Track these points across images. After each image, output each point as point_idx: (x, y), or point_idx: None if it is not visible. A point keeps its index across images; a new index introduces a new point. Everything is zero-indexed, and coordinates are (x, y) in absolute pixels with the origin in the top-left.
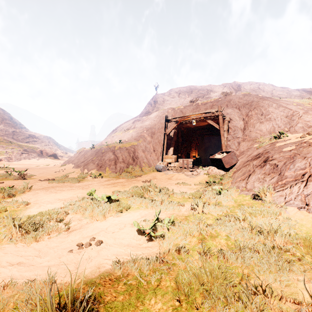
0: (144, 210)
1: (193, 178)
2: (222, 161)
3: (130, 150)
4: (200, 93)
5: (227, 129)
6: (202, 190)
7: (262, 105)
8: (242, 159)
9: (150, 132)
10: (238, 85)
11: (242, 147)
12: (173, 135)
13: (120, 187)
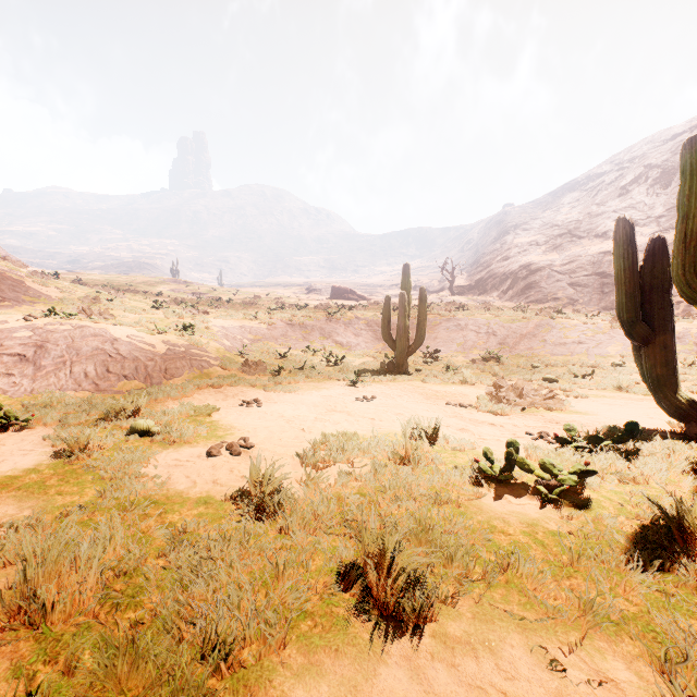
0: None
1: None
2: None
3: None
4: None
5: None
6: None
7: None
8: None
9: None
10: None
11: None
12: None
13: None
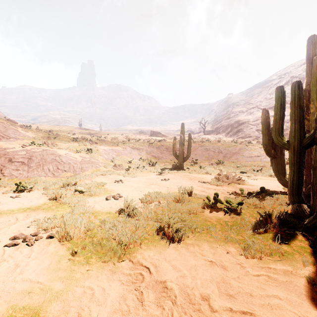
0: None
1: None
2: None
3: None
4: None
5: None
6: None
7: None
8: None
9: None
10: None
11: None
12: None
13: None
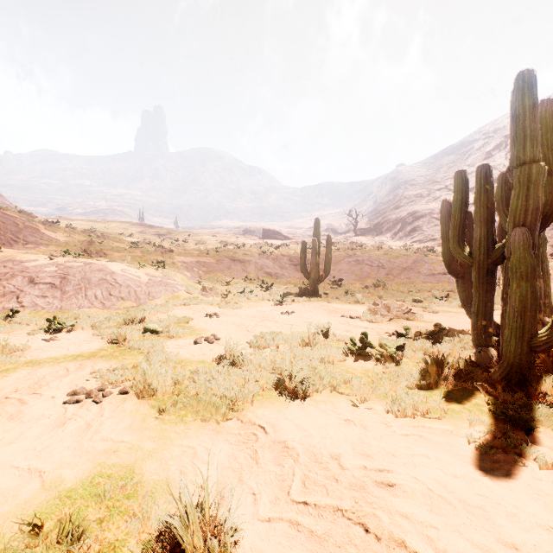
0: None
1: None
2: None
3: None
4: None
5: None
6: None
7: None
8: None
9: None
10: None
11: None
12: None
13: None
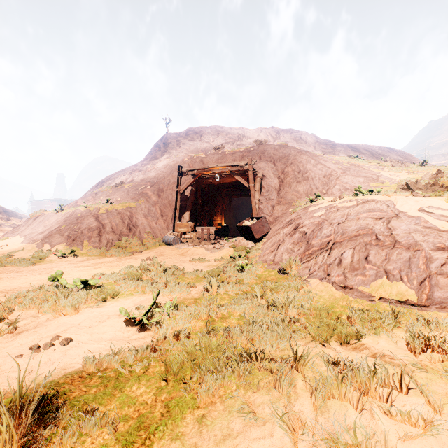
0: (140, 296)
1: (215, 253)
2: (251, 229)
3: (124, 215)
4: (229, 137)
5: (259, 188)
6: (223, 267)
7: (300, 160)
8: (275, 227)
9: (157, 189)
10: (277, 131)
11: (277, 212)
12: (189, 194)
13: (106, 269)
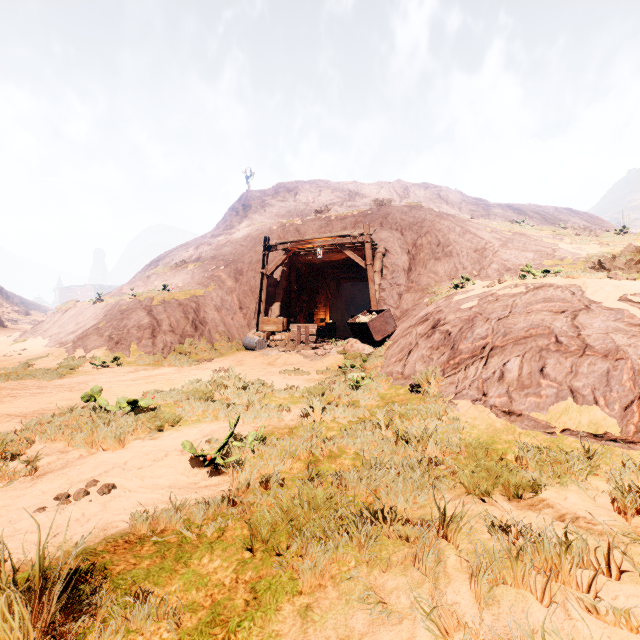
0: (210, 424)
1: (317, 362)
2: (369, 327)
3: (188, 307)
4: (336, 196)
5: (380, 269)
6: (329, 382)
7: (439, 227)
8: (403, 324)
9: (234, 270)
10: (405, 187)
11: (405, 303)
12: (280, 277)
13: (163, 384)
